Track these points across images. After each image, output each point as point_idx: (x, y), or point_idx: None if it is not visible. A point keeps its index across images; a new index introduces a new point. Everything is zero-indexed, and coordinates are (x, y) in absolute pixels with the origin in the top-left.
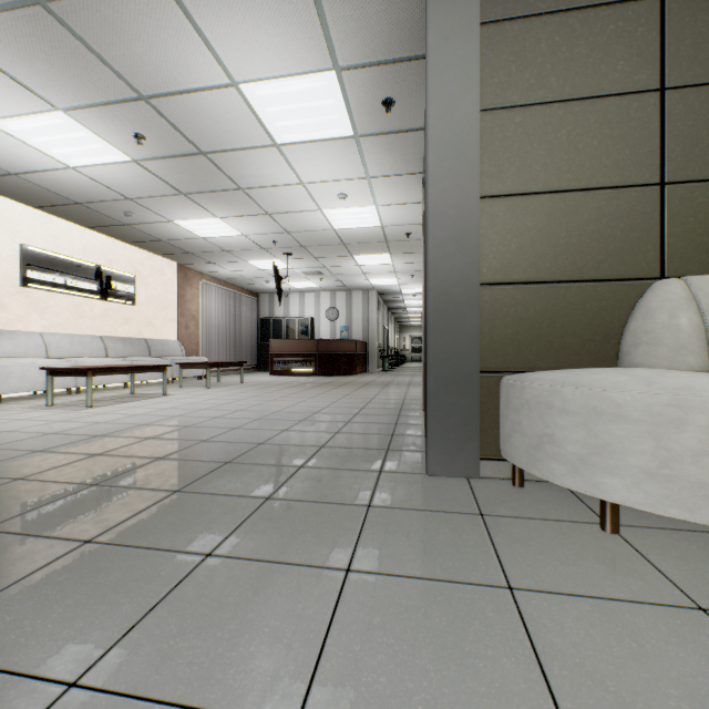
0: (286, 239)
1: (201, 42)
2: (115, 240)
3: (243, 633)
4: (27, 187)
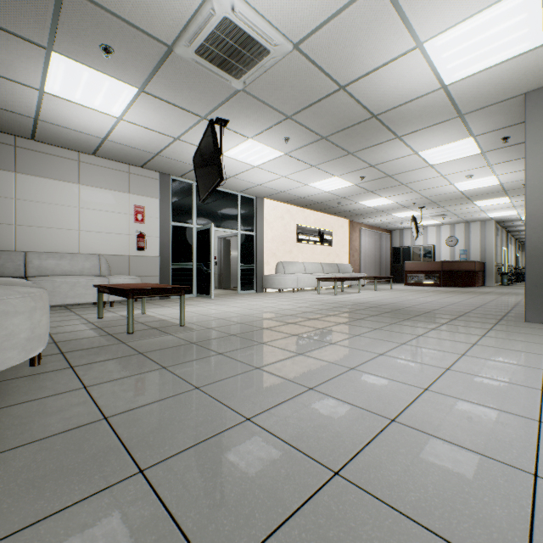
0: (422, 200)
1: (405, 147)
2: (324, 214)
3: (464, 330)
4: (303, 201)
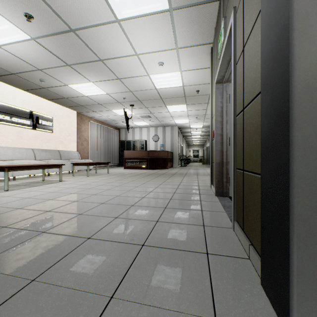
0: (130, 96)
1: None
2: (41, 98)
3: None
4: None
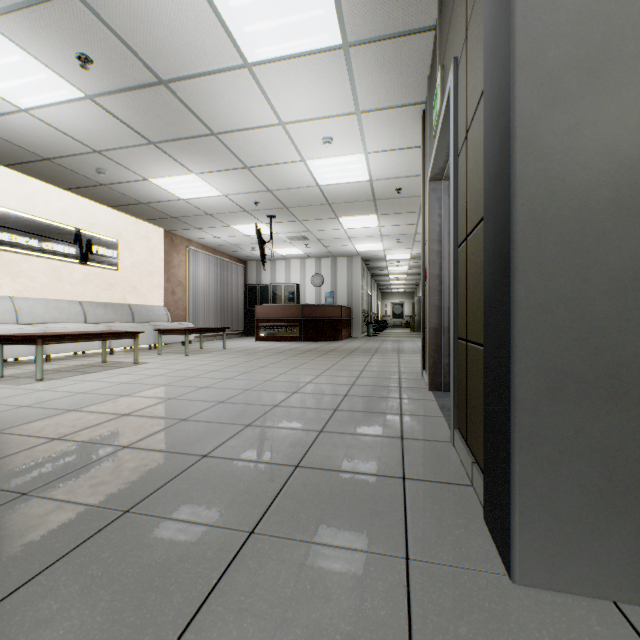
0: (268, 199)
1: None
2: (97, 204)
3: None
4: None
